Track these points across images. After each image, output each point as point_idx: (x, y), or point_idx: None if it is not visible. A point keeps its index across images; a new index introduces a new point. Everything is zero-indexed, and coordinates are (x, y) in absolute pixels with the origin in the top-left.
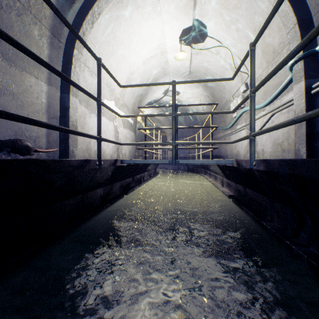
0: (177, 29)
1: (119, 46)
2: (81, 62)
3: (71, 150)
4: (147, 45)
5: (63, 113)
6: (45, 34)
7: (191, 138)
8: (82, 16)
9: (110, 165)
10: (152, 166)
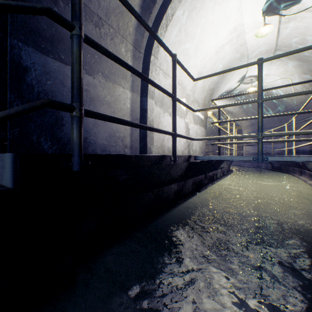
0: None
1: (191, 41)
2: (156, 66)
3: (148, 147)
4: (220, 31)
5: (142, 115)
6: (129, 49)
7: (275, 129)
8: (158, 23)
9: (184, 161)
10: (226, 163)
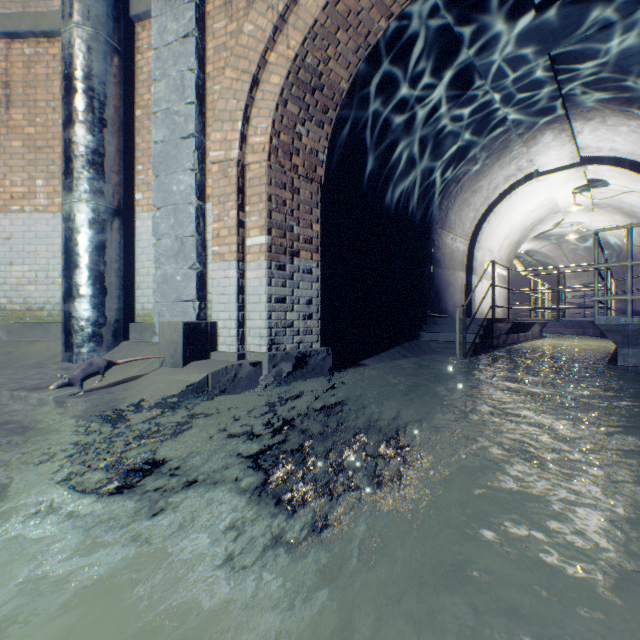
0: (567, 188)
1: (502, 217)
2: (477, 249)
3: (472, 312)
4: (530, 203)
5: (467, 288)
6: (462, 244)
7: None
8: (482, 222)
9: (511, 321)
10: (536, 326)
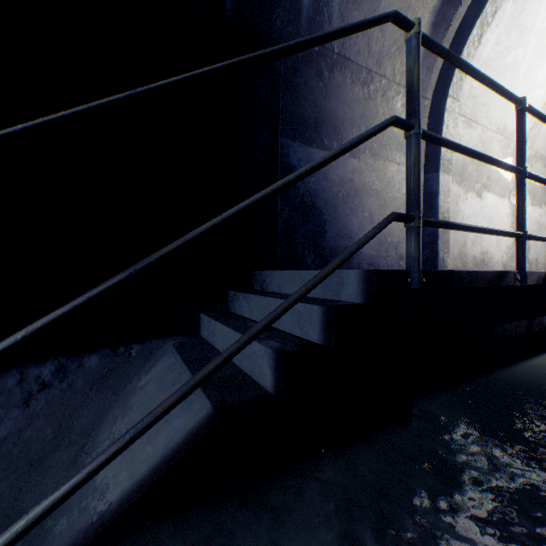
0: None
1: (531, 42)
2: (455, 113)
3: (439, 257)
4: None
5: (427, 203)
6: None
7: None
8: (462, 38)
9: (537, 282)
10: None
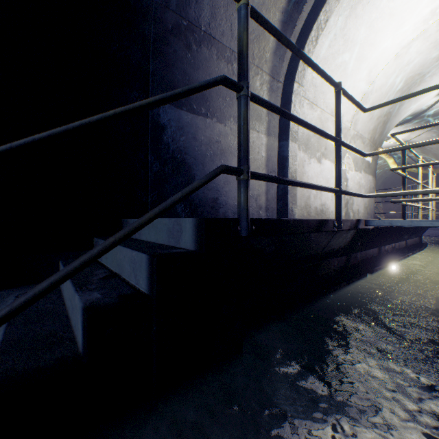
0: None
1: (352, 49)
2: (301, 96)
3: (289, 208)
4: (404, 23)
5: (281, 164)
6: (264, 80)
7: None
8: (304, 37)
9: (350, 227)
10: (415, 231)
